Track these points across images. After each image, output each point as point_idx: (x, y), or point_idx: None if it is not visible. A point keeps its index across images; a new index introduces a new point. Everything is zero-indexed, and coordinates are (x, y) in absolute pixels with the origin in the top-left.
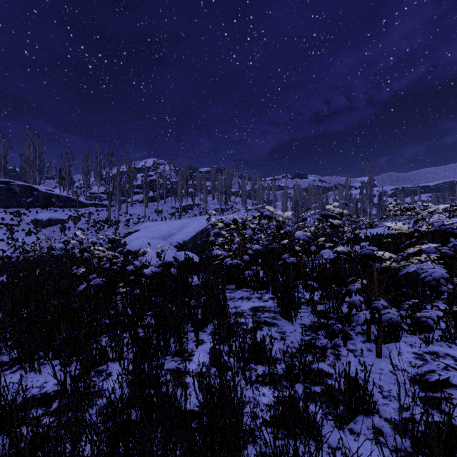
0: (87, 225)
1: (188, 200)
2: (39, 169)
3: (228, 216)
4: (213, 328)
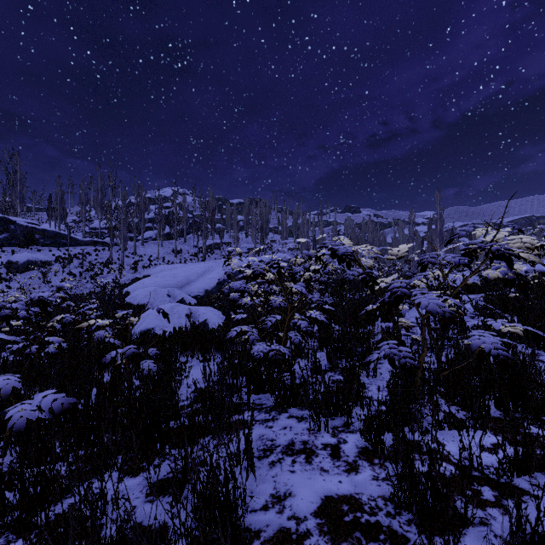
0: (80, 269)
1: (215, 237)
2: (21, 197)
3: (265, 258)
4: None
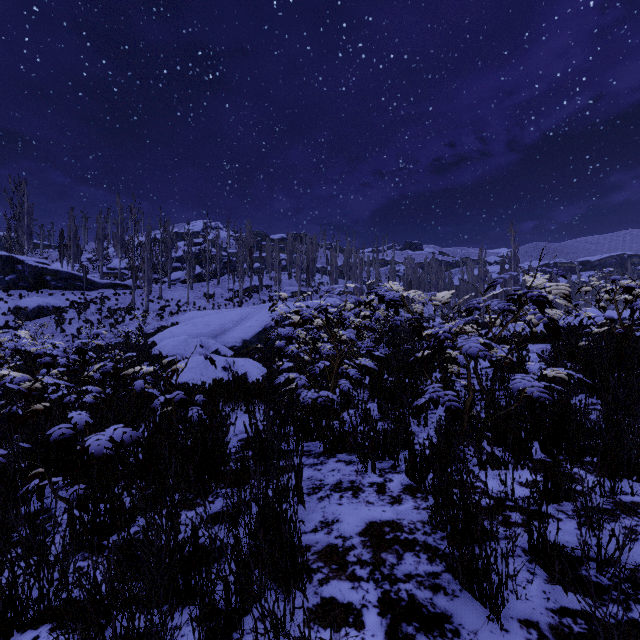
0: (99, 315)
1: (253, 279)
2: (29, 232)
3: (312, 303)
4: (259, 639)
